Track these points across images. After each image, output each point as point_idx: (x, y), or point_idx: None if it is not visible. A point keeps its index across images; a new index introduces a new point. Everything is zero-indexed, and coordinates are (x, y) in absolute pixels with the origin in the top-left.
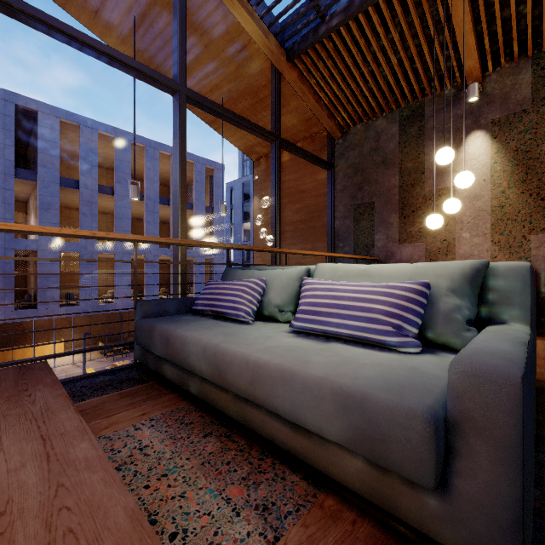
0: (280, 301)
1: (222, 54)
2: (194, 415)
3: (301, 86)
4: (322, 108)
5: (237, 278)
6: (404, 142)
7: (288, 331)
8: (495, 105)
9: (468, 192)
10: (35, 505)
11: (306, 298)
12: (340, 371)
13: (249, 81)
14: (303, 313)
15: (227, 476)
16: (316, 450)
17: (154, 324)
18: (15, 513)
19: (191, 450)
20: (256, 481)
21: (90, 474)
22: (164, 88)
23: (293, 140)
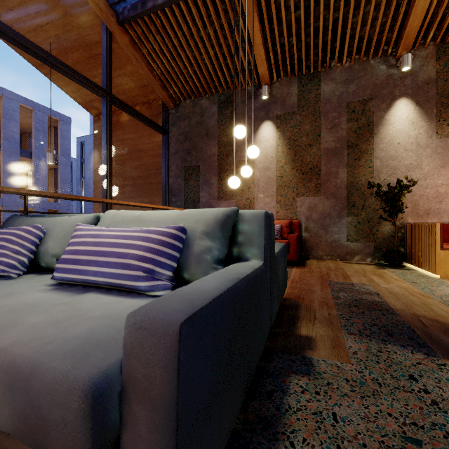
0: (60, 250)
1: None
2: None
3: (133, 52)
4: (155, 78)
5: (14, 225)
6: (221, 121)
7: (51, 284)
8: (278, 104)
9: (262, 165)
10: None
11: (69, 246)
12: (41, 334)
13: (79, 32)
14: (63, 263)
15: None
16: (3, 443)
17: None
18: None
19: None
20: None
21: None
22: None
23: (132, 102)
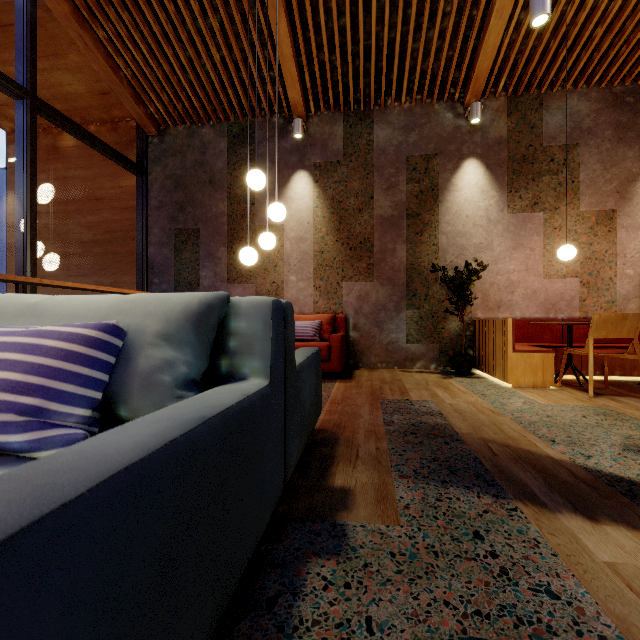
0: None
1: None
2: None
3: (79, 31)
4: (122, 82)
5: None
6: (233, 163)
7: None
8: (317, 148)
9: (295, 233)
10: None
11: None
12: None
13: None
14: None
15: None
16: None
17: None
18: None
19: None
20: None
21: None
22: None
23: (81, 117)
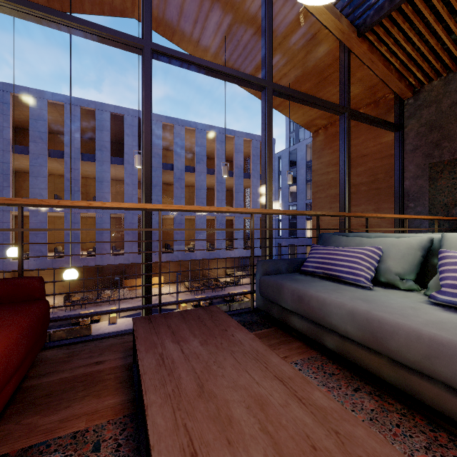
0: (400, 269)
1: (293, 47)
2: (331, 366)
3: (370, 56)
4: (391, 72)
5: (342, 244)
6: None
7: (426, 302)
8: None
9: None
10: (333, 447)
11: (454, 272)
12: None
13: (315, 64)
14: (454, 288)
15: (406, 440)
16: None
17: (281, 282)
18: (324, 450)
19: (350, 402)
20: (443, 455)
21: (352, 427)
22: (256, 87)
23: (354, 108)
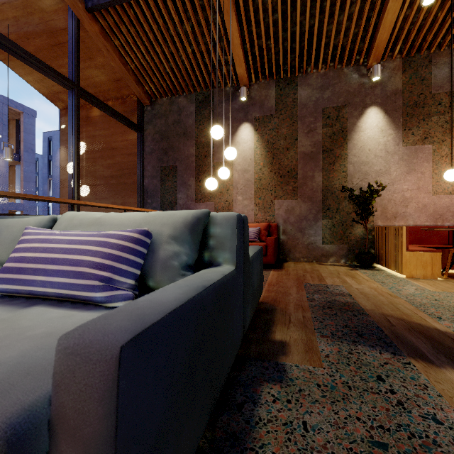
0: (7, 256)
1: None
2: None
3: (104, 42)
4: (129, 72)
5: None
6: (199, 120)
7: None
8: (256, 107)
9: (241, 167)
10: None
11: (14, 252)
12: None
13: (42, 16)
14: (5, 272)
15: None
16: None
17: None
18: None
19: None
20: None
21: None
22: None
23: (104, 96)
